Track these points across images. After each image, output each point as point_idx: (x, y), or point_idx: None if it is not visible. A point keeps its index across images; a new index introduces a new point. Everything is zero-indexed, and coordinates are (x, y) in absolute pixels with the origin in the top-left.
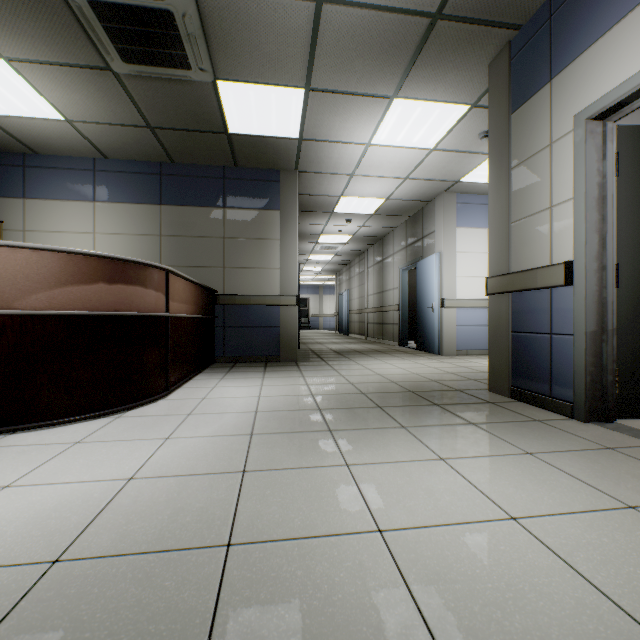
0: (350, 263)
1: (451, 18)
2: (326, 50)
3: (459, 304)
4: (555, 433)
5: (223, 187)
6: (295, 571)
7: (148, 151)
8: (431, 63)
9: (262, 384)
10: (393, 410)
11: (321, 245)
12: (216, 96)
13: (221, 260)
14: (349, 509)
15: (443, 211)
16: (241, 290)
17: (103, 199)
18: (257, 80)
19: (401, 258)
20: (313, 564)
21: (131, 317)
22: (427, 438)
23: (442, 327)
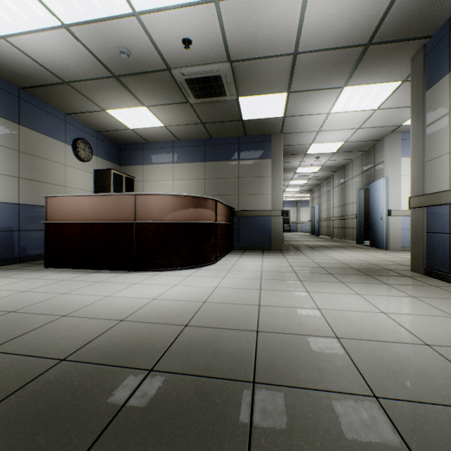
0: (320, 185)
1: (378, 43)
2: (299, 73)
3: (403, 213)
4: (440, 291)
5: (238, 148)
6: (284, 312)
7: (199, 134)
8: (368, 66)
9: (262, 260)
10: (338, 275)
11: (298, 174)
12: (237, 104)
13: (237, 190)
14: (306, 303)
15: (389, 147)
16: (248, 207)
17: (177, 162)
18: (260, 93)
19: (358, 181)
20: (290, 312)
21: (202, 223)
22: (354, 287)
23: (388, 230)
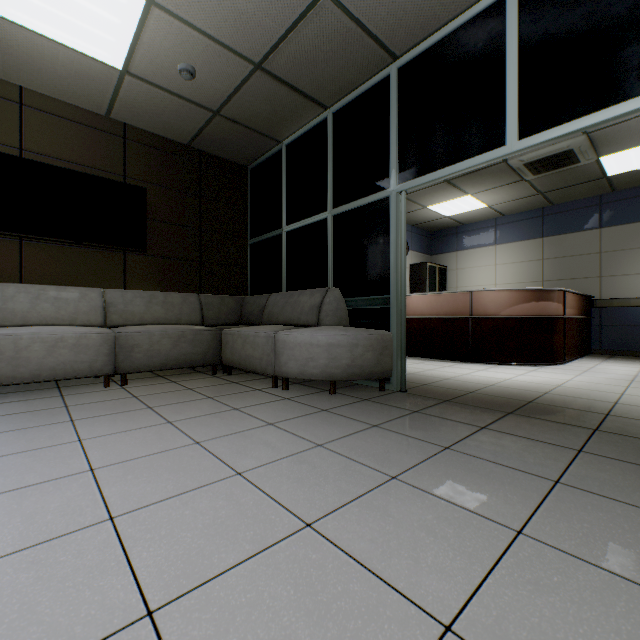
0: None
1: None
2: None
3: None
4: None
5: (598, 212)
6: None
7: (534, 205)
8: None
9: None
10: None
11: None
12: (597, 164)
13: (596, 271)
14: None
15: None
16: (618, 294)
17: (501, 242)
18: (636, 146)
19: None
20: None
21: (546, 318)
22: None
23: None
